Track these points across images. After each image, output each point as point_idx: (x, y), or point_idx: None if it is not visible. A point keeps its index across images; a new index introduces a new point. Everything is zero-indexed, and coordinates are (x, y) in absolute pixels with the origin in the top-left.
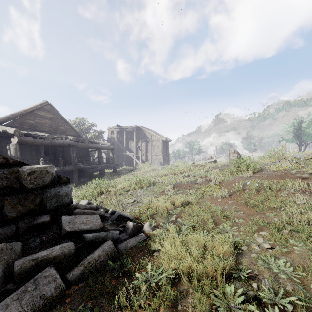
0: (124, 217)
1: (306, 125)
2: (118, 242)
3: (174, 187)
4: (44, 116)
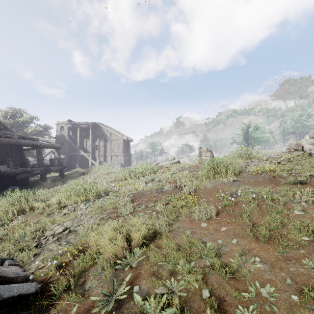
0: (1, 301)
1: (253, 129)
2: None
3: (133, 199)
4: None
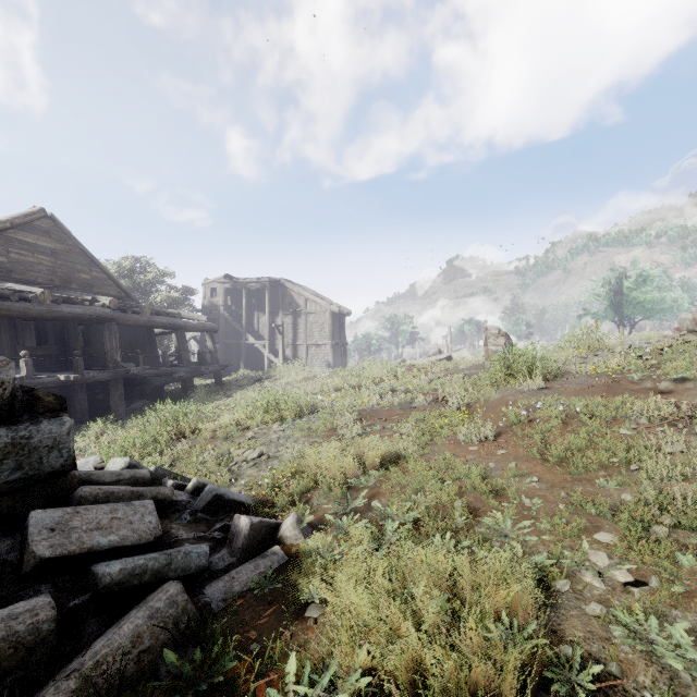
0: (227, 502)
1: (633, 282)
2: (206, 579)
3: (360, 418)
4: (34, 245)
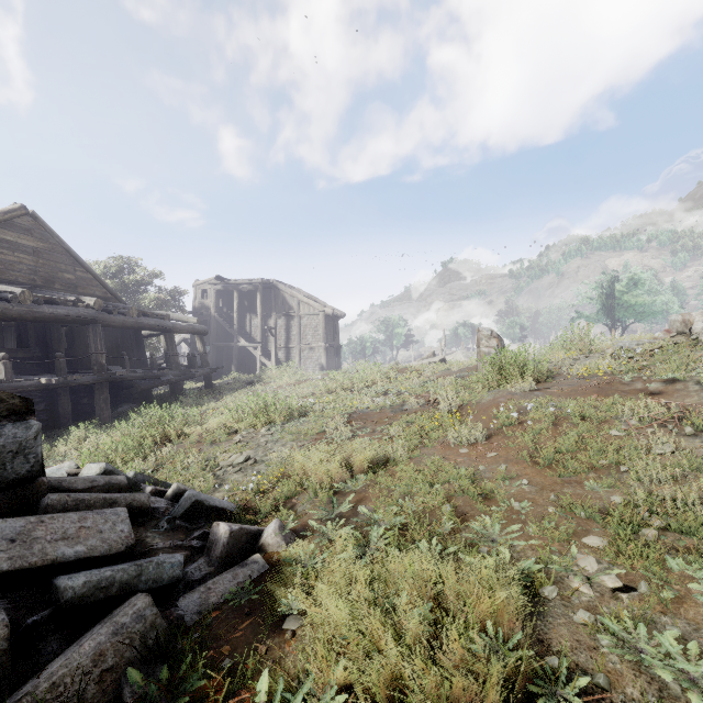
0: (208, 508)
1: (625, 285)
2: (180, 590)
3: (350, 421)
4: (14, 243)
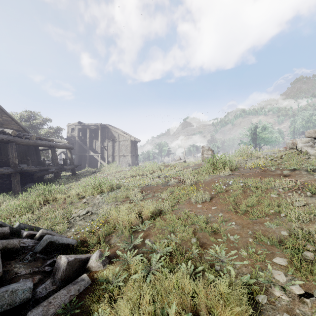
0: (58, 245)
1: (260, 129)
2: (29, 306)
3: (142, 190)
4: None
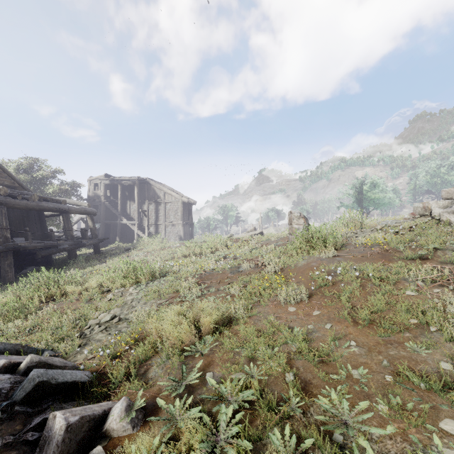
0: (56, 386)
1: (369, 187)
2: None
3: (199, 280)
4: None
